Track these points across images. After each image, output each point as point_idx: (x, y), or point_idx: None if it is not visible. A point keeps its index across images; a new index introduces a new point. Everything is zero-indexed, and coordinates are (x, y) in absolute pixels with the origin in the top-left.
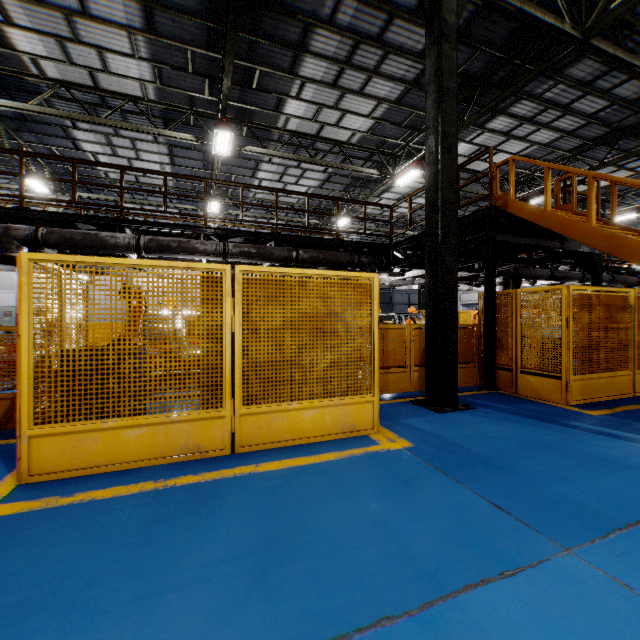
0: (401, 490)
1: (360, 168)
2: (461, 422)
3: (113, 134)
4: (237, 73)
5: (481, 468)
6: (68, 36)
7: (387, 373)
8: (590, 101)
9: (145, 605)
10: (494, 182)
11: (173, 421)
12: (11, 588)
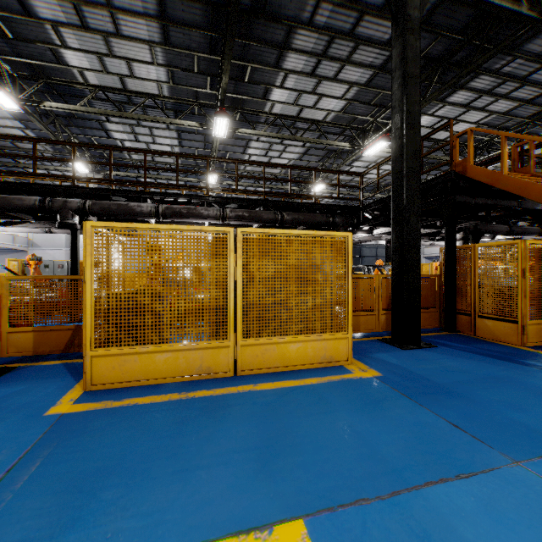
0: (372, 409)
1: (334, 142)
2: (424, 358)
3: (136, 124)
4: (233, 70)
5: (441, 395)
6: (105, 52)
7: (358, 315)
8: None
9: (183, 477)
10: (454, 150)
11: (191, 348)
12: (91, 459)
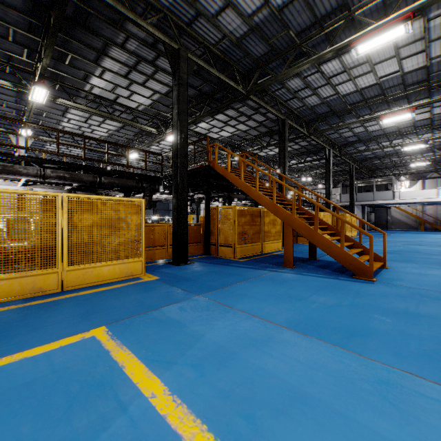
0: (149, 291)
1: (144, 126)
2: (186, 268)
3: None
4: (53, 52)
5: (185, 281)
6: None
7: (155, 249)
8: (259, 116)
9: (35, 331)
10: (209, 153)
11: (24, 276)
12: None
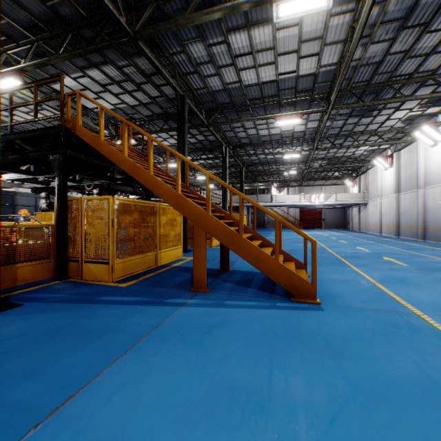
0: None
1: None
2: None
3: None
4: None
5: None
6: None
7: None
8: (151, 88)
9: None
10: (66, 107)
11: None
12: None
